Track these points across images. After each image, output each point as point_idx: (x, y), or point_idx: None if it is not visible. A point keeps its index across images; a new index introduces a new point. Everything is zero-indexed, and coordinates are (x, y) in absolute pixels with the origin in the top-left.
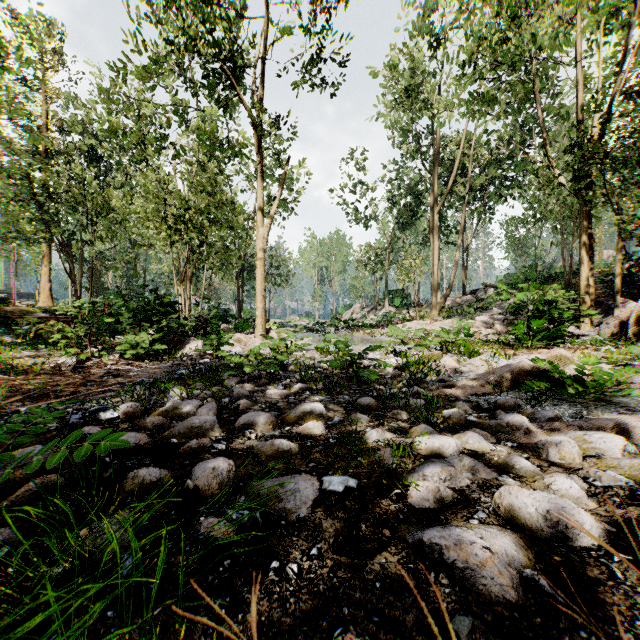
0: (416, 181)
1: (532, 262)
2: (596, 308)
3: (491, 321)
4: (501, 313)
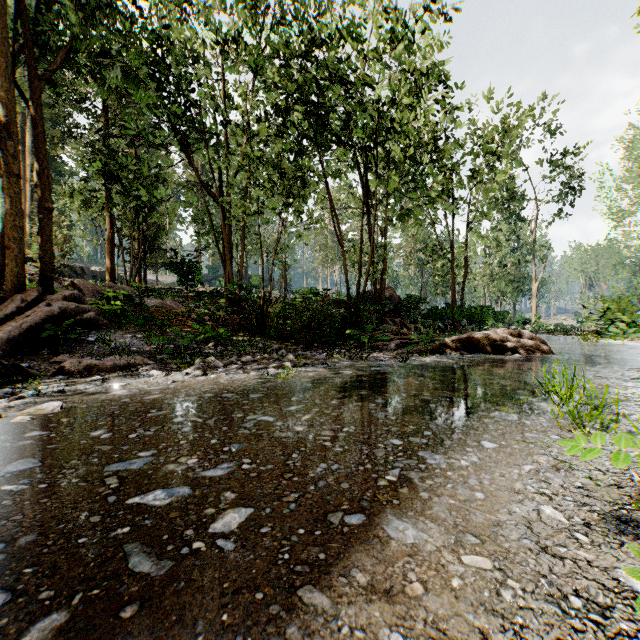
0: None
1: None
2: None
3: None
4: None
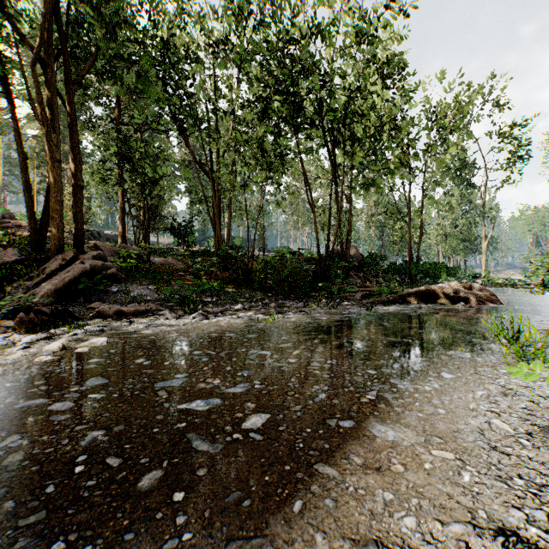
0: None
1: None
2: None
3: None
4: None
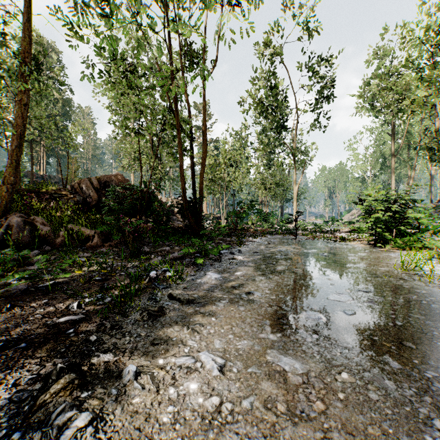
0: None
1: None
2: None
3: None
4: None
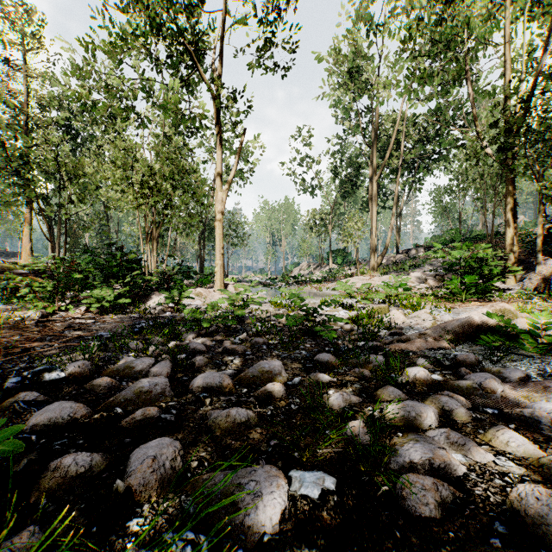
0: (356, 155)
1: (455, 226)
2: (519, 265)
3: (424, 277)
4: (432, 270)
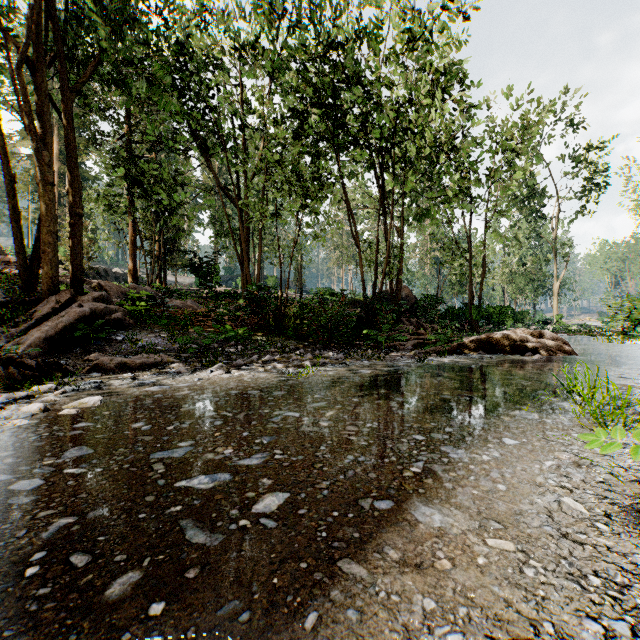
0: None
1: None
2: None
3: None
4: None
